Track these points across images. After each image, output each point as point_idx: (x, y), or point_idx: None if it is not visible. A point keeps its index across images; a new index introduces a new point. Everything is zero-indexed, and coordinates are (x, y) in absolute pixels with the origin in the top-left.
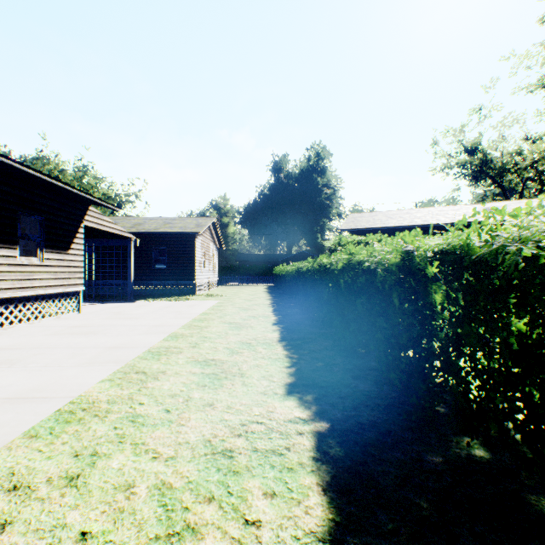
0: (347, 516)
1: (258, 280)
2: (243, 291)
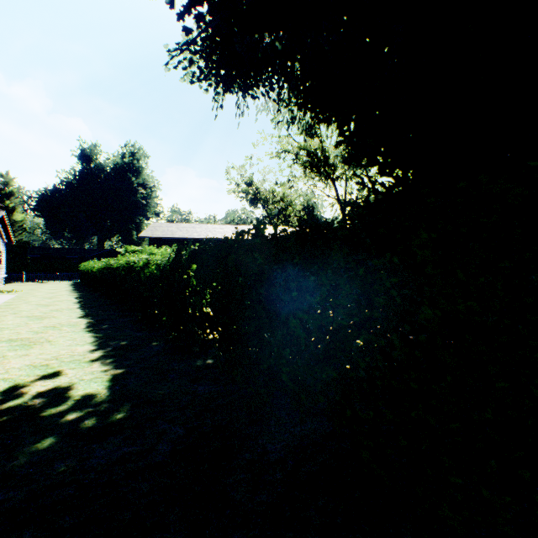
0: (92, 326)
1: (60, 277)
2: (42, 287)
